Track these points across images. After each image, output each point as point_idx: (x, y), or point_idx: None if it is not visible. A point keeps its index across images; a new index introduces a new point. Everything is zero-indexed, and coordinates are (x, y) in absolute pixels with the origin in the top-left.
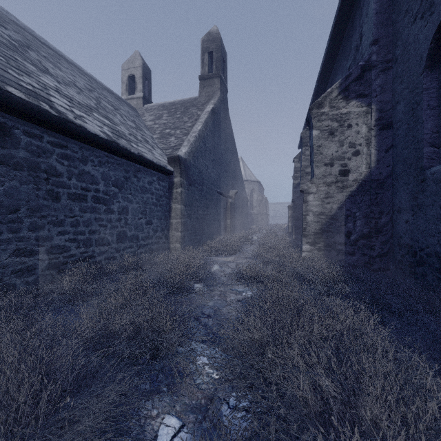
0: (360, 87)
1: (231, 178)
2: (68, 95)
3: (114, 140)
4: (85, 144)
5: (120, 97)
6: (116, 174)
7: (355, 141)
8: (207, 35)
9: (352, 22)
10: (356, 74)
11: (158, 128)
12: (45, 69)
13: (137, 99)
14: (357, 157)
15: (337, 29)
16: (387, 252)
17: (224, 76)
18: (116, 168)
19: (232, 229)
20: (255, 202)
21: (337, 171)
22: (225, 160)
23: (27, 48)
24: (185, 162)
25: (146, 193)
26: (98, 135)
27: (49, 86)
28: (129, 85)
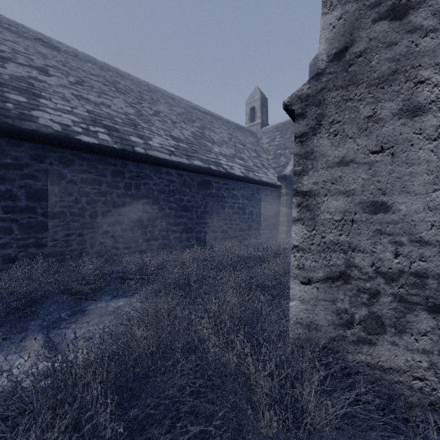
0: None
1: None
2: (224, 153)
3: (247, 175)
4: (234, 180)
5: (245, 128)
6: (247, 193)
7: None
8: (314, 59)
9: None
10: None
11: (272, 150)
12: (213, 141)
13: (257, 125)
14: None
15: None
16: None
17: None
18: (247, 190)
19: None
20: None
21: None
22: None
23: (204, 130)
24: (290, 178)
25: (263, 202)
26: (240, 175)
27: (218, 153)
28: (251, 115)
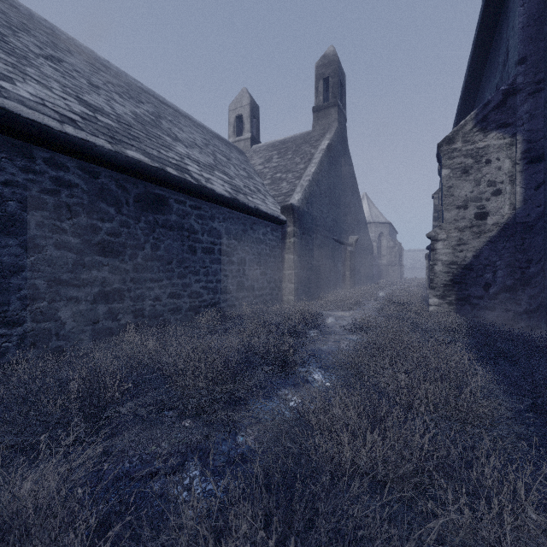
0: (501, 116)
1: (350, 222)
2: (195, 159)
3: (235, 197)
4: (213, 203)
5: (228, 141)
6: (236, 228)
7: (496, 179)
8: (322, 59)
9: (499, 31)
10: (497, 101)
11: (268, 173)
12: (176, 137)
13: (245, 141)
14: (497, 197)
15: (481, 40)
16: (537, 308)
17: (343, 103)
18: (236, 222)
19: (352, 283)
20: (385, 249)
21: (472, 214)
22: (343, 201)
23: (159, 118)
24: (298, 210)
25: (261, 245)
26: (224, 195)
27: (183, 154)
28: (237, 126)
